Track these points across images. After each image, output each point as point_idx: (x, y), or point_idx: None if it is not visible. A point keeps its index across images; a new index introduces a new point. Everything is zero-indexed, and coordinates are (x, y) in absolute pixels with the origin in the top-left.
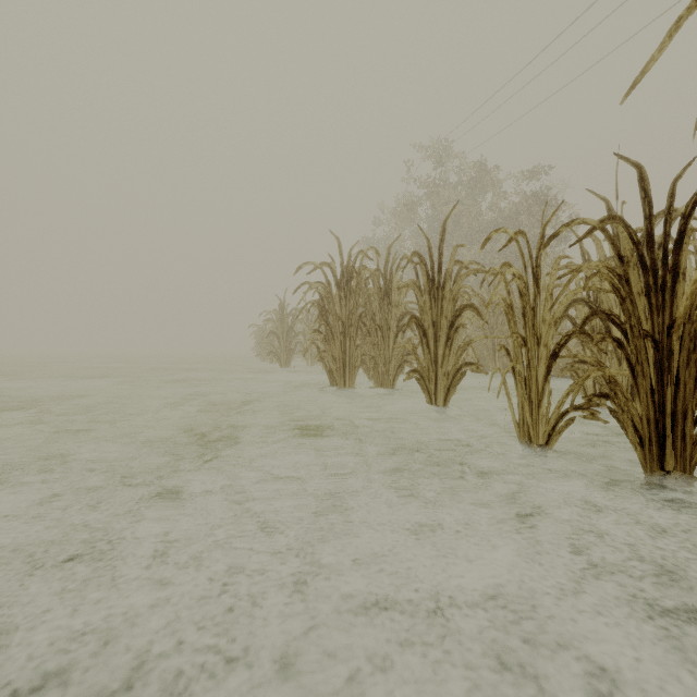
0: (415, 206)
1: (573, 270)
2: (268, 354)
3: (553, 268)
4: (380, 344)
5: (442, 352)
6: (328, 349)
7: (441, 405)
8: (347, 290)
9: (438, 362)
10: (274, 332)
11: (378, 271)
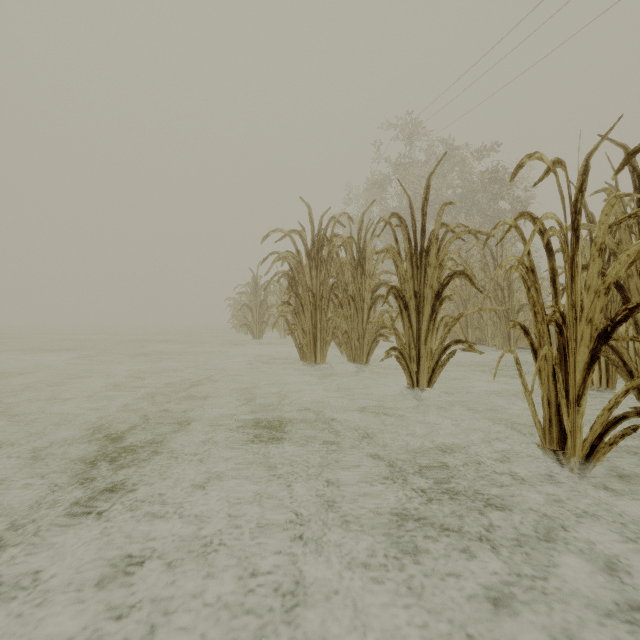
0: (384, 184)
1: (629, 216)
2: (241, 326)
3: (602, 213)
4: (353, 317)
5: (426, 327)
6: (297, 322)
7: (425, 388)
8: (318, 259)
9: (421, 338)
10: (248, 305)
11: (351, 239)
